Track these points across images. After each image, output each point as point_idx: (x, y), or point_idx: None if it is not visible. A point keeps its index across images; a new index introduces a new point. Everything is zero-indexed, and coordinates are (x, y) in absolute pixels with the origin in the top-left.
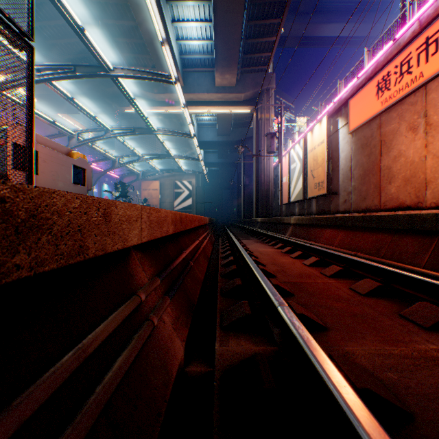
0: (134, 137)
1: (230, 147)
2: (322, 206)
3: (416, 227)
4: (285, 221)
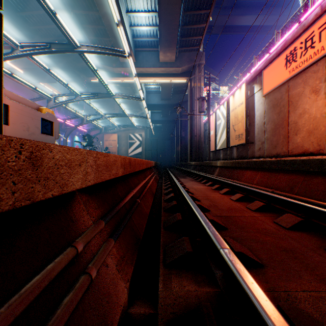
0: (98, 101)
1: (171, 108)
2: (241, 153)
3: None
4: (213, 164)
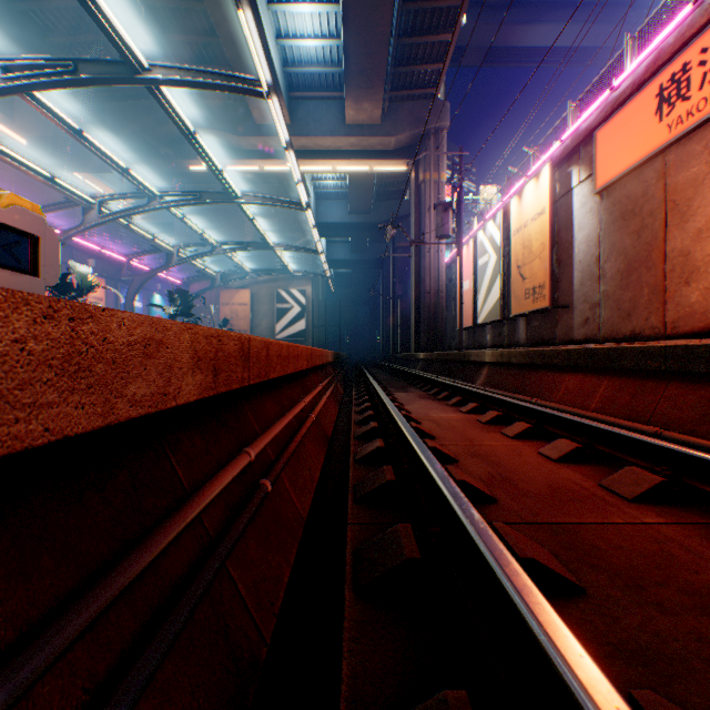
0: (207, 215)
1: (371, 232)
2: (539, 331)
3: None
4: (473, 357)
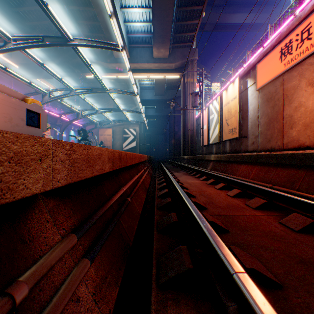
0: (93, 96)
1: (164, 104)
2: (234, 147)
3: None
4: (207, 158)
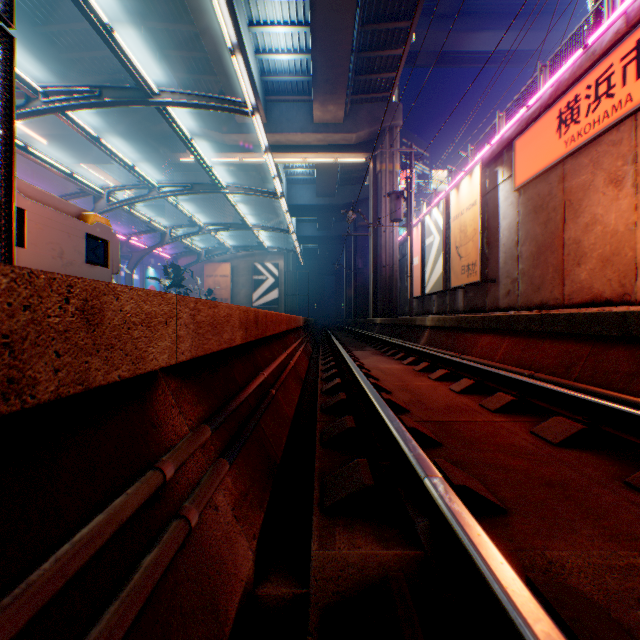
0: (193, 199)
1: (336, 213)
2: (473, 301)
3: (633, 332)
4: (418, 322)
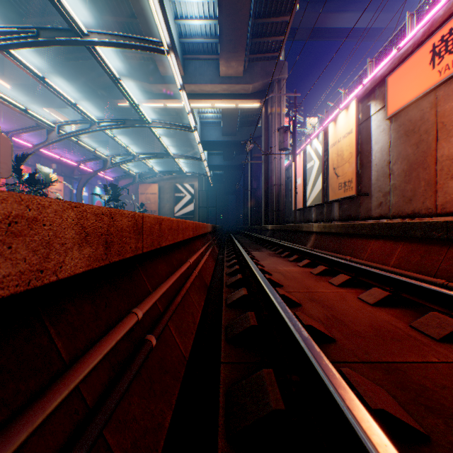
0: (130, 136)
1: (236, 147)
2: (348, 211)
3: None
4: (305, 228)
